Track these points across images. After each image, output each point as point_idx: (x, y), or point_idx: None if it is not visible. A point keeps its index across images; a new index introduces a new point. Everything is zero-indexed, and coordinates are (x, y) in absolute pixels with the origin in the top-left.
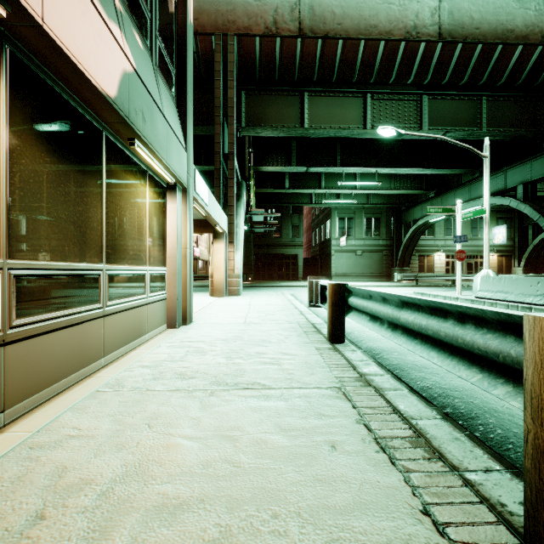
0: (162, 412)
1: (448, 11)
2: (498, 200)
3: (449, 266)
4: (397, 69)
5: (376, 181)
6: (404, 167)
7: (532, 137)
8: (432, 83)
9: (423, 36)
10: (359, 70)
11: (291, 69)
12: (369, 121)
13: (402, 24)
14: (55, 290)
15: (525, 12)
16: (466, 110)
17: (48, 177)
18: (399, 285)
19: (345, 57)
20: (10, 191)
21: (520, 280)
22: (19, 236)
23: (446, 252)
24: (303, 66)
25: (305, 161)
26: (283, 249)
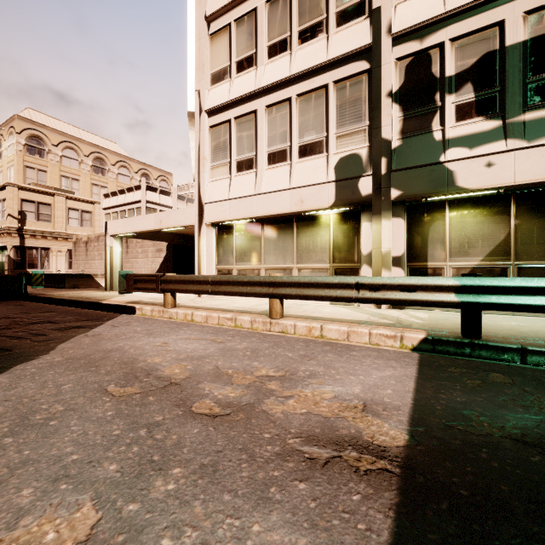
0: (538, 324)
1: None
2: None
3: None
4: None
5: None
6: None
7: None
8: None
9: None
10: None
11: None
12: None
13: None
14: (542, 273)
15: None
16: None
17: (537, 227)
18: None
19: None
20: (515, 239)
21: None
22: (520, 253)
23: None
24: None
25: None
26: None
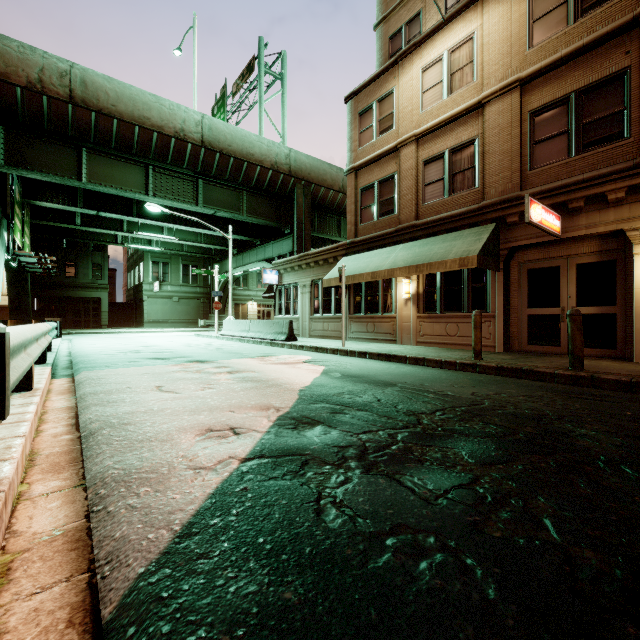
0: None
1: (209, 127)
2: (267, 265)
3: (260, 314)
4: (172, 155)
5: (174, 236)
6: (200, 227)
7: (277, 226)
8: (203, 173)
9: (190, 139)
10: (137, 146)
11: (64, 126)
12: (151, 189)
13: (172, 124)
14: None
15: (262, 145)
16: (232, 198)
17: None
18: (203, 330)
19: (122, 133)
20: None
21: (235, 322)
22: None
23: (258, 301)
24: (78, 128)
25: (95, 205)
26: (80, 291)
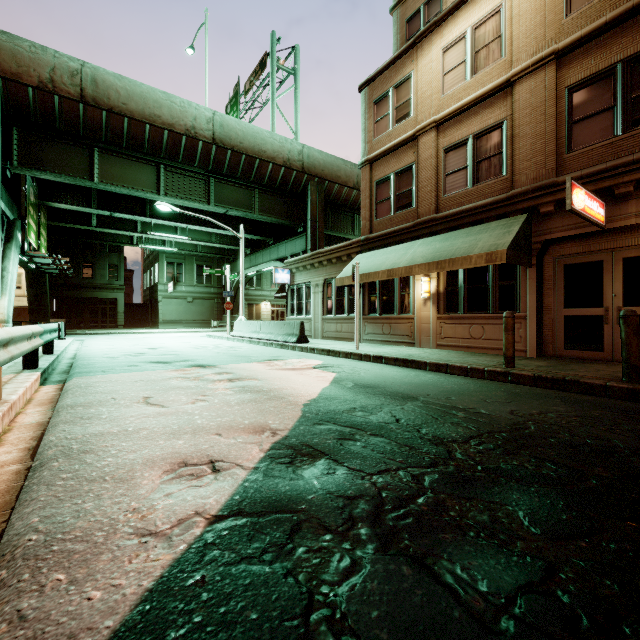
0: None
1: (220, 124)
2: (280, 264)
3: (274, 314)
4: (183, 154)
5: (187, 236)
6: (213, 227)
7: (290, 224)
8: (215, 171)
9: (201, 136)
10: (148, 145)
11: (76, 126)
12: (163, 188)
13: (183, 122)
14: None
15: (274, 141)
16: (244, 196)
17: None
18: (216, 330)
19: (133, 132)
20: None
21: (246, 323)
22: None
23: (272, 301)
24: (89, 127)
25: (109, 205)
26: (97, 292)
